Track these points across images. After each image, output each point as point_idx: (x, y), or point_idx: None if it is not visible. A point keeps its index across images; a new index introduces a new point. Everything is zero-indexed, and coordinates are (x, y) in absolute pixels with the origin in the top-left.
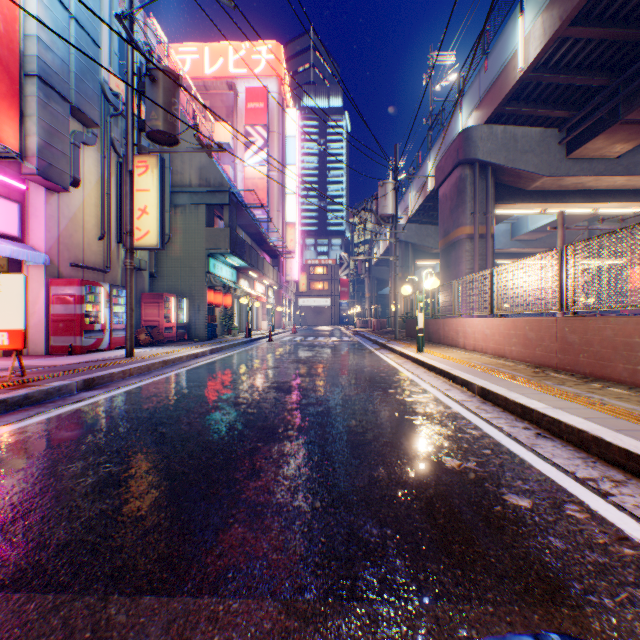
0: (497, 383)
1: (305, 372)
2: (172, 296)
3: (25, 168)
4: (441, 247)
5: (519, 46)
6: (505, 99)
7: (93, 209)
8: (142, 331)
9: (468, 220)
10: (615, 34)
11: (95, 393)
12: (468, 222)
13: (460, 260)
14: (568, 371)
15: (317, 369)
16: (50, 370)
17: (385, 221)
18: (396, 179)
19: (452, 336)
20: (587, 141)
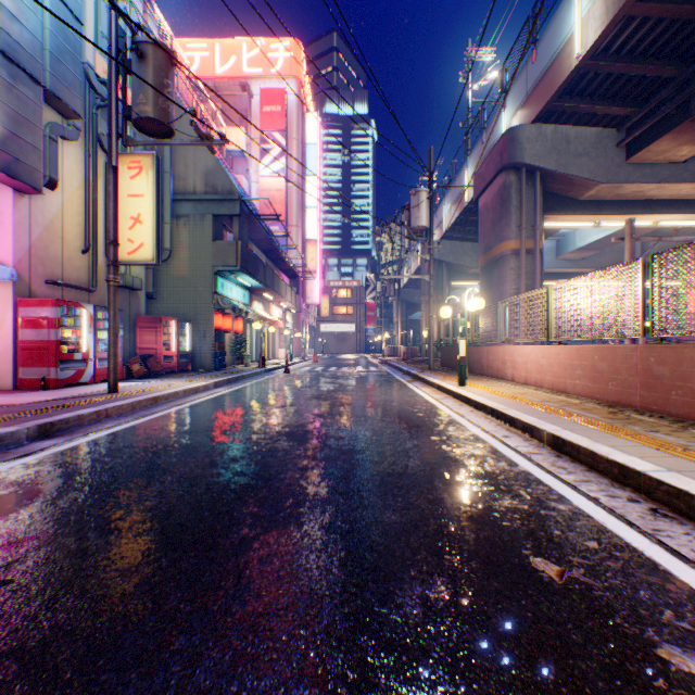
0: (572, 429)
1: (325, 411)
2: (172, 320)
3: None
4: (481, 265)
5: (575, 29)
6: (557, 93)
7: (75, 216)
8: (135, 361)
9: (513, 233)
10: (690, 12)
11: (51, 443)
12: (513, 236)
13: (504, 279)
14: (654, 412)
15: (340, 407)
16: (3, 411)
17: (418, 235)
18: (430, 187)
19: (498, 366)
20: (651, 142)
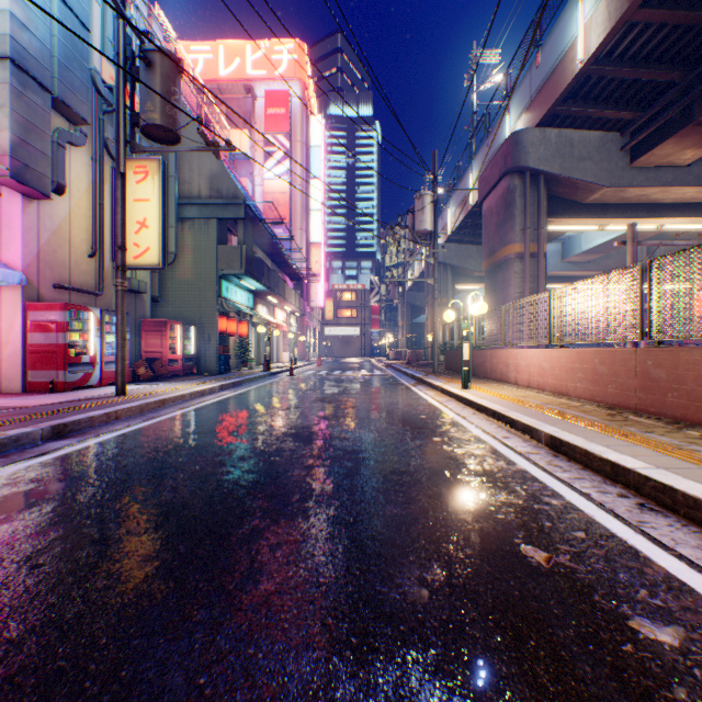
0: (569, 430)
1: (330, 414)
2: (178, 323)
3: None
4: (486, 268)
5: (578, 34)
6: (561, 97)
7: (82, 221)
8: (141, 364)
9: (517, 237)
10: (692, 18)
11: (65, 443)
12: (517, 239)
13: (508, 283)
14: (652, 414)
15: (345, 410)
16: (16, 413)
17: (422, 239)
18: (435, 191)
19: (501, 370)
20: (654, 146)
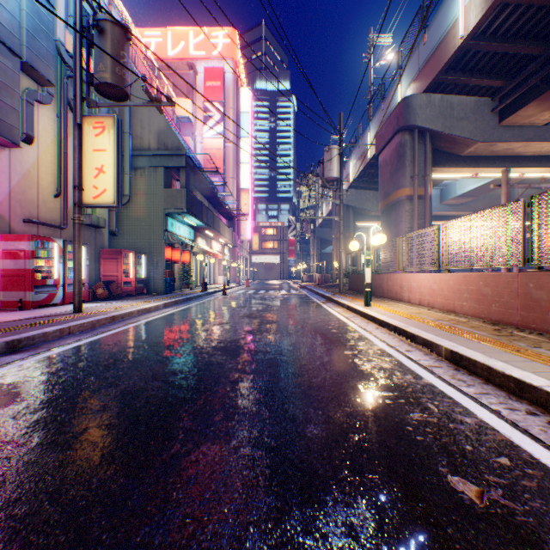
0: (467, 345)
1: (255, 328)
2: (131, 252)
3: None
4: (381, 208)
5: (459, 15)
6: (444, 67)
7: (49, 167)
8: (99, 286)
9: (408, 182)
10: None
11: (16, 357)
12: (408, 184)
13: (400, 219)
14: (533, 329)
15: (267, 325)
16: None
17: (330, 184)
18: (340, 145)
19: (396, 290)
20: (519, 108)
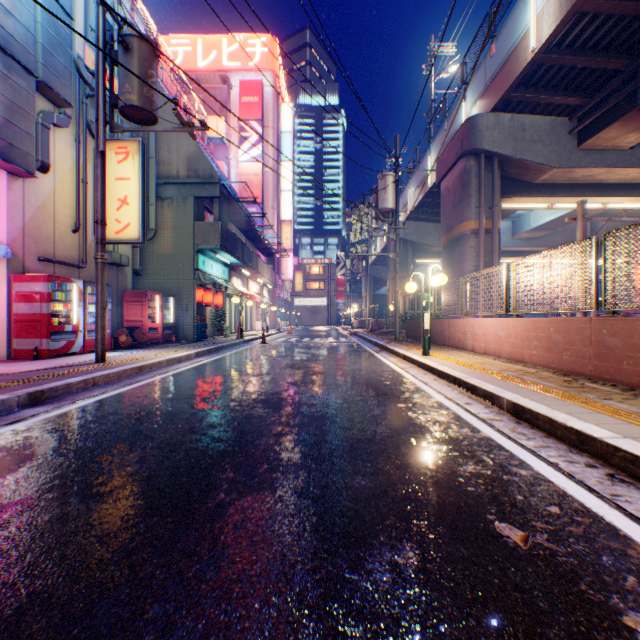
0: (530, 397)
1: (299, 380)
2: (157, 294)
3: None
4: (443, 243)
5: (531, 24)
6: (514, 84)
7: (66, 198)
8: (122, 332)
9: (473, 214)
10: (638, 8)
11: (41, 410)
12: (473, 216)
13: (464, 257)
14: (607, 380)
15: (313, 376)
16: None
17: (385, 216)
18: (396, 172)
19: (459, 338)
20: (600, 130)
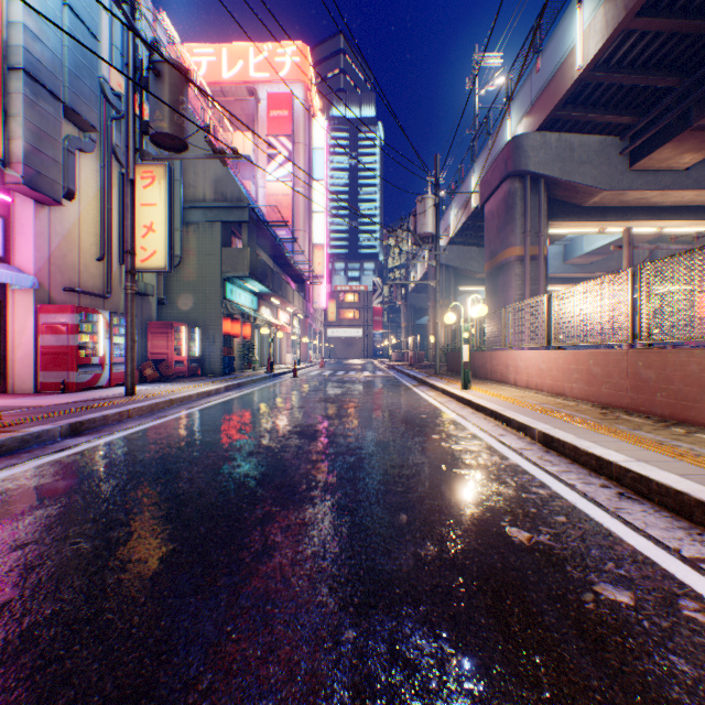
0: (561, 428)
1: (333, 413)
2: (183, 325)
3: (9, 176)
4: (487, 271)
5: (577, 41)
6: (560, 102)
7: (91, 225)
8: (148, 365)
9: (518, 240)
10: (688, 26)
11: (83, 440)
12: (518, 242)
13: (509, 285)
14: (642, 413)
15: (347, 409)
16: (33, 412)
17: (424, 241)
18: (436, 194)
19: (501, 371)
20: (653, 150)
